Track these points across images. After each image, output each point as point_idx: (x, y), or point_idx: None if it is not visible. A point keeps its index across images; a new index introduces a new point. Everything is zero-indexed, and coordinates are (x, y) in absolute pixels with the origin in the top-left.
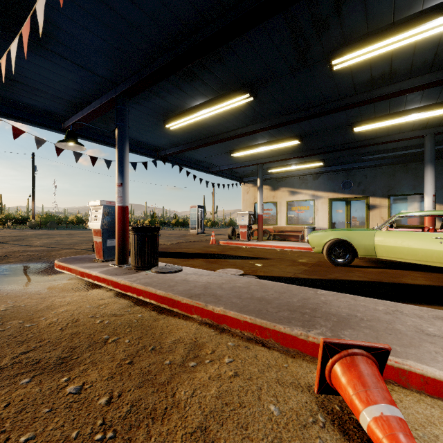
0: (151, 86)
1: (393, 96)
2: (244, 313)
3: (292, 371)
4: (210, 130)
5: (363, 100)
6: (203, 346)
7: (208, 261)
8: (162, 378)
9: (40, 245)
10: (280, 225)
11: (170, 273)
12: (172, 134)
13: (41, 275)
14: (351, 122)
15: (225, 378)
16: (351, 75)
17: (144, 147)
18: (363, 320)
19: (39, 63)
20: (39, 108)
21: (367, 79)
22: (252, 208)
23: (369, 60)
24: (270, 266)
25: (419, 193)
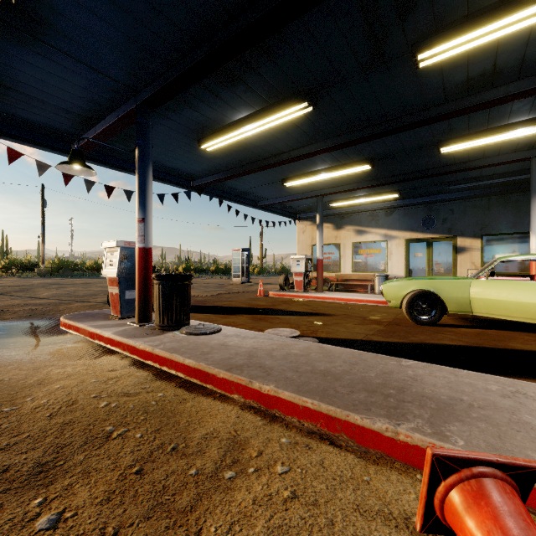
0: (180, 93)
1: (495, 104)
2: (304, 395)
3: (377, 489)
4: (256, 152)
5: (455, 109)
6: (245, 444)
7: (255, 318)
8: (183, 500)
9: (47, 297)
10: (344, 273)
11: (205, 335)
12: (209, 158)
13: (41, 336)
14: (438, 141)
15: (278, 503)
16: (442, 76)
17: (175, 175)
18: (473, 406)
19: (36, 62)
20: (41, 124)
21: (461, 82)
22: (310, 251)
23: (466, 54)
24: (333, 324)
25: (521, 232)
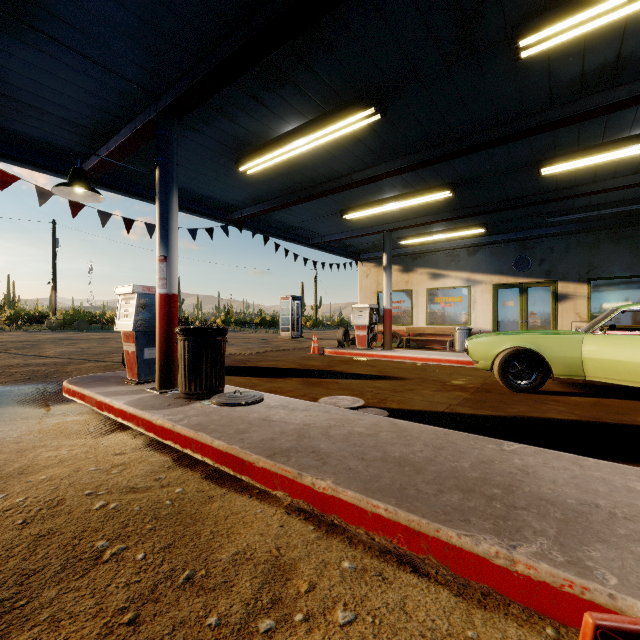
0: (212, 96)
1: (616, 109)
2: (373, 497)
3: None
4: (309, 176)
5: (563, 116)
6: (291, 570)
7: (307, 382)
8: None
9: (54, 355)
10: (417, 326)
11: (242, 406)
12: (250, 183)
13: (38, 405)
14: (538, 160)
15: None
16: (548, 72)
17: (209, 206)
18: (617, 517)
19: (27, 57)
20: (41, 140)
21: (574, 79)
22: (375, 300)
23: (582, 41)
24: (406, 391)
25: (639, 275)
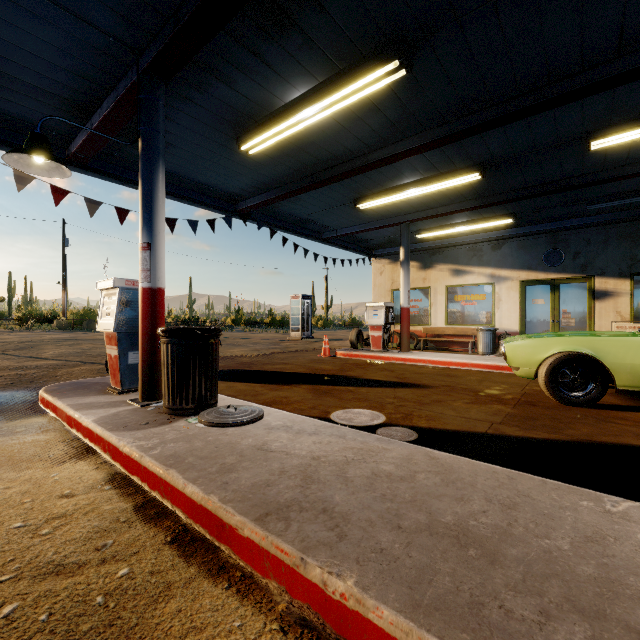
0: (201, 48)
1: None
2: (430, 627)
3: None
4: (320, 157)
5: (634, 66)
6: None
7: (317, 390)
8: None
9: (51, 356)
10: (435, 326)
11: (235, 426)
12: (254, 168)
13: (4, 418)
14: (587, 131)
15: None
16: (624, 2)
17: (211, 196)
18: None
19: None
20: (18, 117)
21: None
22: (389, 298)
23: None
24: (434, 403)
25: None
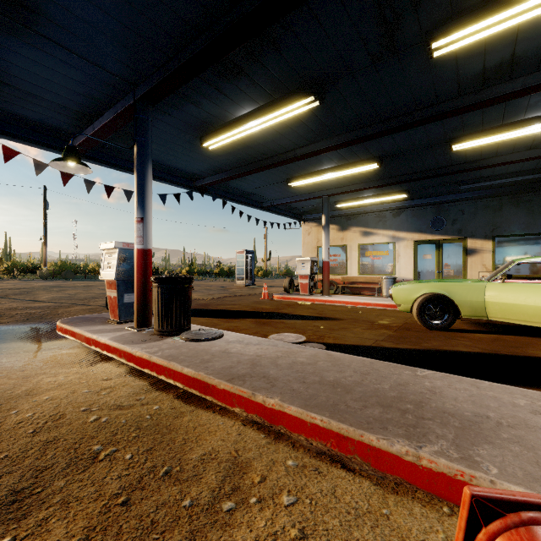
0: (180, 87)
1: (512, 97)
2: (312, 411)
3: (399, 526)
4: (261, 151)
5: (469, 103)
6: (247, 467)
7: (259, 322)
8: (174, 540)
9: (47, 300)
10: (351, 275)
11: (206, 341)
12: (211, 157)
13: (36, 341)
14: (449, 138)
15: None
16: (456, 67)
17: (176, 175)
18: (502, 425)
19: (29, 54)
20: (38, 121)
21: (477, 73)
22: (315, 254)
23: (483, 43)
24: (341, 329)
25: (535, 233)
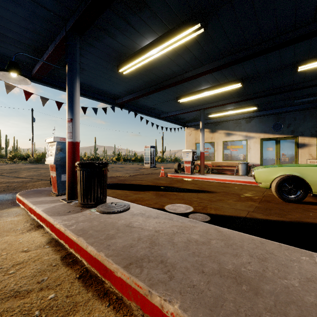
0: (98, 17)
1: None
2: None
3: None
4: (159, 75)
5: None
6: None
7: (158, 194)
8: None
9: (25, 176)
10: (217, 161)
11: (115, 213)
12: (126, 81)
13: None
14: (296, 61)
15: None
16: None
17: (104, 96)
18: None
19: None
20: (6, 55)
21: None
22: (194, 147)
23: None
24: (218, 201)
25: None
